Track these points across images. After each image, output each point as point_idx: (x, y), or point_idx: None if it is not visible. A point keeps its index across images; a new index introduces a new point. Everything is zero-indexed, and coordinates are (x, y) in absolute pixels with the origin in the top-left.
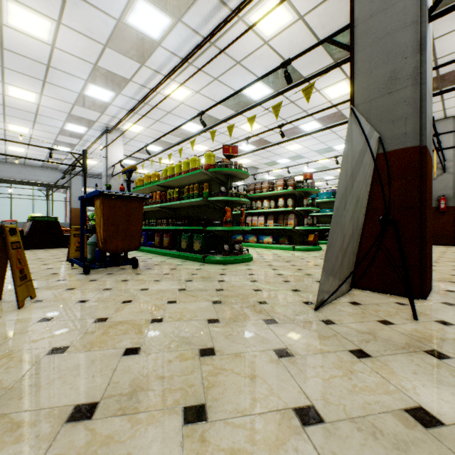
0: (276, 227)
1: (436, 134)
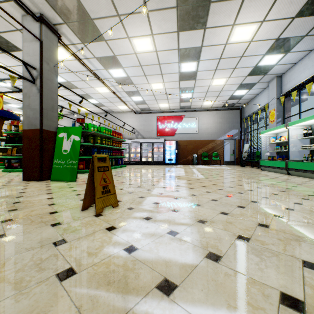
0: None
1: None
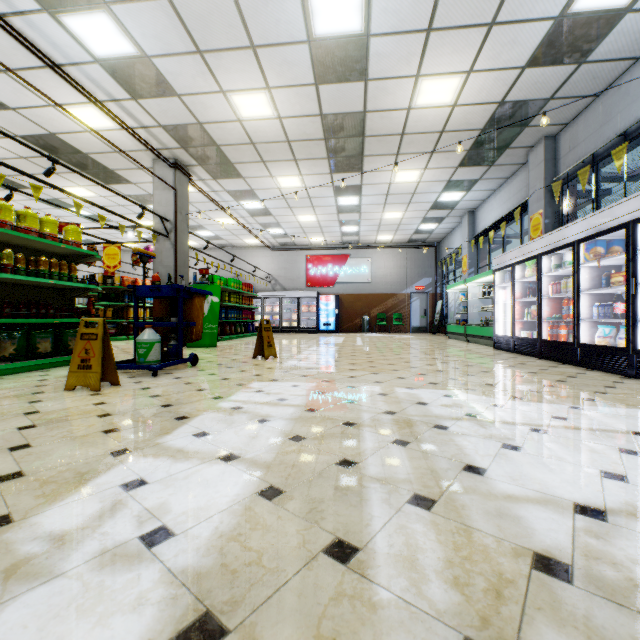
0: None
1: None
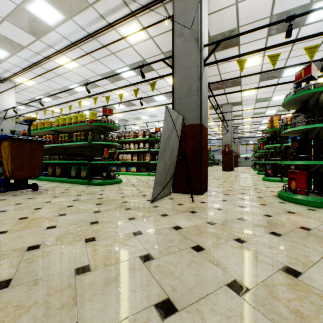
0: (139, 161)
1: (221, 113)
